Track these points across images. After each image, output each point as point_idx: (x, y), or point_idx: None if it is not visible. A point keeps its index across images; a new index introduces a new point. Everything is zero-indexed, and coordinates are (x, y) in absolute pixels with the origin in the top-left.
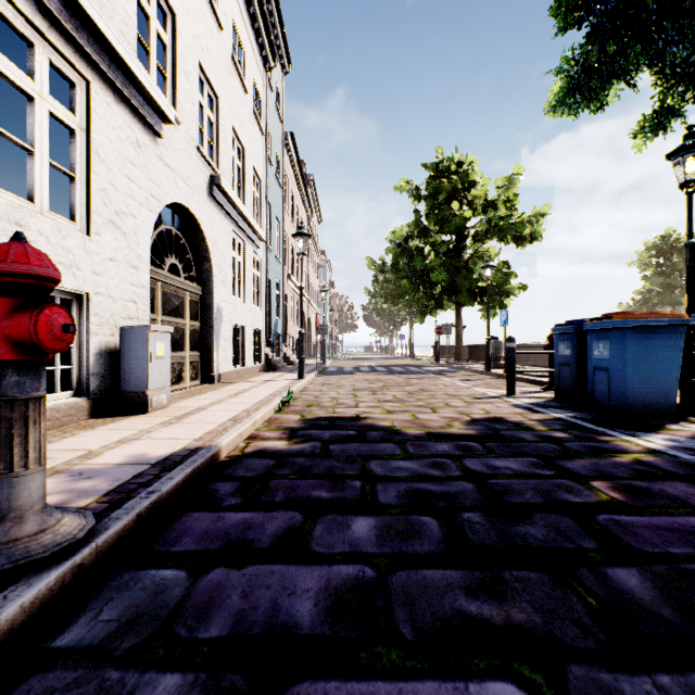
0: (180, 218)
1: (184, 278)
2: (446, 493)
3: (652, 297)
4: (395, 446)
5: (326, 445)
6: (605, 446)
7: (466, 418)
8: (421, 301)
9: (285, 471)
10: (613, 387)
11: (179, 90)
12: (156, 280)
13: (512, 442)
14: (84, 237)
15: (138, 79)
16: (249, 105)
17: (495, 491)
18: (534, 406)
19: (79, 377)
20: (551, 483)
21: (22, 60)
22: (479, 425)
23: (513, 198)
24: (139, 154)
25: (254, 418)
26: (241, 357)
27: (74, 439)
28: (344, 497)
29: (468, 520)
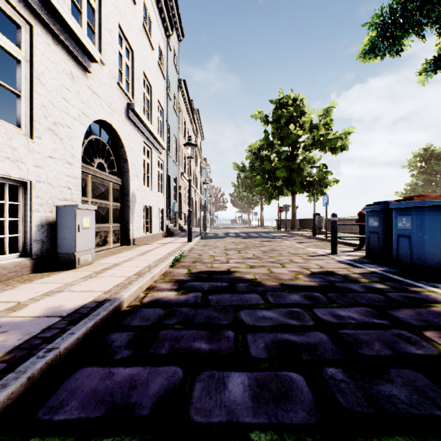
0: (106, 131)
1: (112, 174)
2: (307, 344)
3: (417, 187)
4: (259, 297)
5: (205, 296)
6: (419, 297)
7: (307, 272)
8: (269, 190)
9: (172, 321)
10: (414, 249)
11: (104, 41)
12: (87, 174)
13: (346, 293)
14: (27, 139)
15: (70, 27)
16: (155, 58)
17: (347, 342)
18: (353, 262)
19: (25, 242)
20: (391, 334)
21: (2, 28)
22: (318, 277)
23: (329, 122)
24: (73, 83)
25: (153, 273)
26: (149, 227)
27: (11, 291)
28: (220, 349)
29: (332, 377)
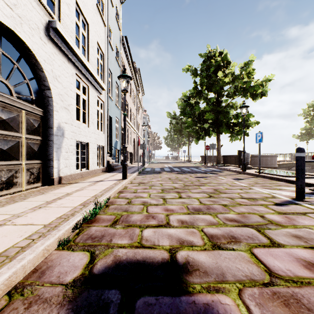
0: (13, 46)
1: None
2: None
3: (312, 131)
4: None
5: None
6: None
7: None
8: (197, 131)
9: None
10: None
11: None
12: None
13: None
14: None
15: None
16: None
17: None
18: None
19: None
20: None
21: None
22: None
23: (252, 71)
24: None
25: None
26: (86, 163)
27: None
28: None
29: None
